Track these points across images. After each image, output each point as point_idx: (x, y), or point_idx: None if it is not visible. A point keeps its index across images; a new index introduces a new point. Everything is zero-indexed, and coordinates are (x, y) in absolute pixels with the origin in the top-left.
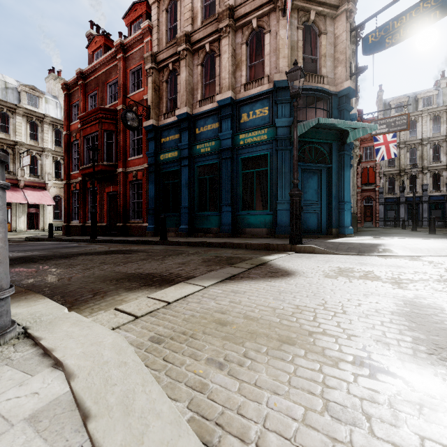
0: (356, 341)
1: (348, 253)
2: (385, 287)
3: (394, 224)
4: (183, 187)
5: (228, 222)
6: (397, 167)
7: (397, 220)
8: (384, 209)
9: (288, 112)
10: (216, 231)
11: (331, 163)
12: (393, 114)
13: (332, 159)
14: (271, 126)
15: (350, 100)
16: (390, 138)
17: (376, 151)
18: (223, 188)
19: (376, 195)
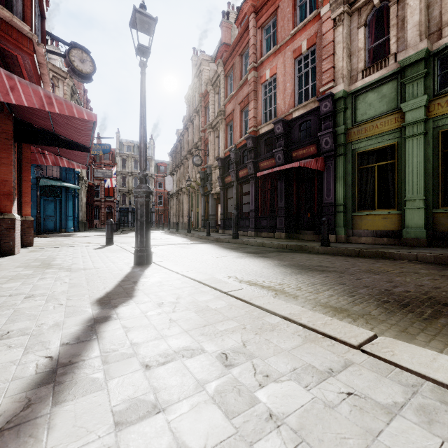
0: (43, 241)
1: (60, 237)
2: (56, 239)
3: (123, 225)
4: None
5: None
6: (127, 188)
7: (128, 223)
8: (120, 215)
9: (36, 171)
10: None
11: (62, 197)
12: (126, 152)
13: (62, 195)
14: None
15: (72, 169)
16: (113, 175)
17: (105, 180)
18: None
19: (115, 205)
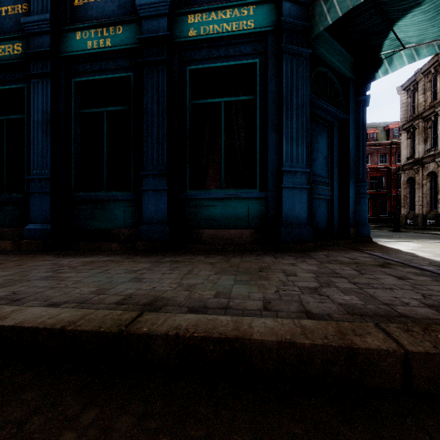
0: None
1: None
2: None
3: None
4: (36, 128)
5: (160, 215)
6: None
7: None
8: None
9: None
10: (128, 236)
11: (346, 113)
12: None
13: (348, 107)
14: (264, 1)
15: None
16: None
17: None
18: (147, 133)
19: None
